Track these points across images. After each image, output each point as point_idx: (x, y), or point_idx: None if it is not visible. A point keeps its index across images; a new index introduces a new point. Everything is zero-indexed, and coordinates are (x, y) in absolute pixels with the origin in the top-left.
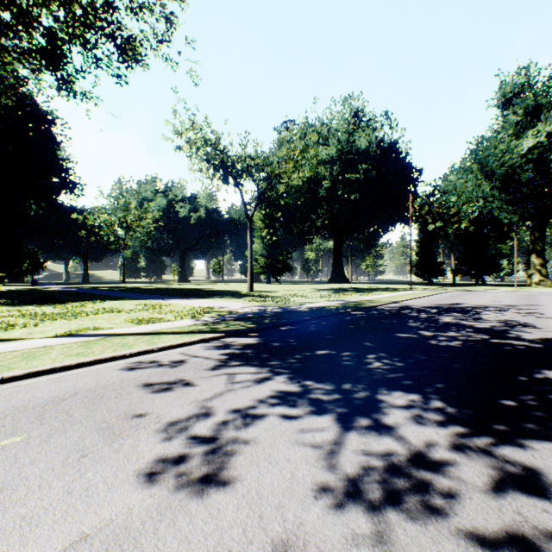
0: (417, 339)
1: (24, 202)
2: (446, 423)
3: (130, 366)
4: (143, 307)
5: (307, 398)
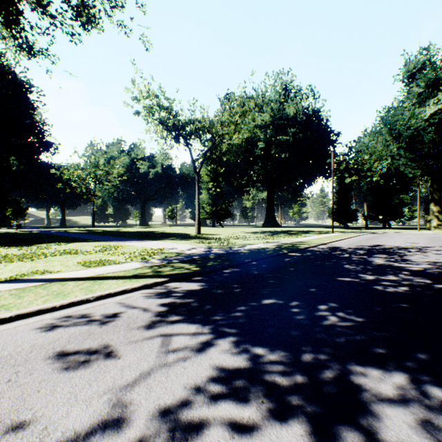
0: (361, 284)
1: (4, 157)
2: None
3: (55, 322)
4: (100, 249)
5: (261, 381)
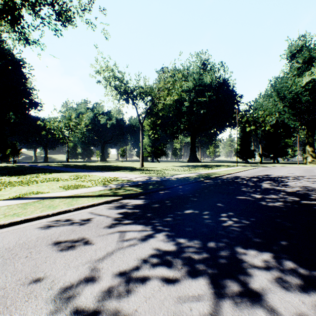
0: (251, 200)
1: (5, 113)
2: (306, 288)
3: (49, 224)
4: (74, 177)
5: (181, 257)
